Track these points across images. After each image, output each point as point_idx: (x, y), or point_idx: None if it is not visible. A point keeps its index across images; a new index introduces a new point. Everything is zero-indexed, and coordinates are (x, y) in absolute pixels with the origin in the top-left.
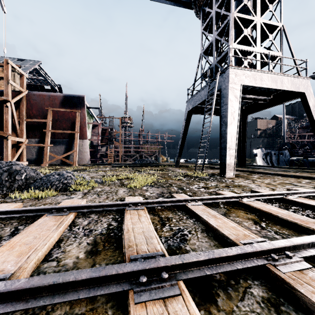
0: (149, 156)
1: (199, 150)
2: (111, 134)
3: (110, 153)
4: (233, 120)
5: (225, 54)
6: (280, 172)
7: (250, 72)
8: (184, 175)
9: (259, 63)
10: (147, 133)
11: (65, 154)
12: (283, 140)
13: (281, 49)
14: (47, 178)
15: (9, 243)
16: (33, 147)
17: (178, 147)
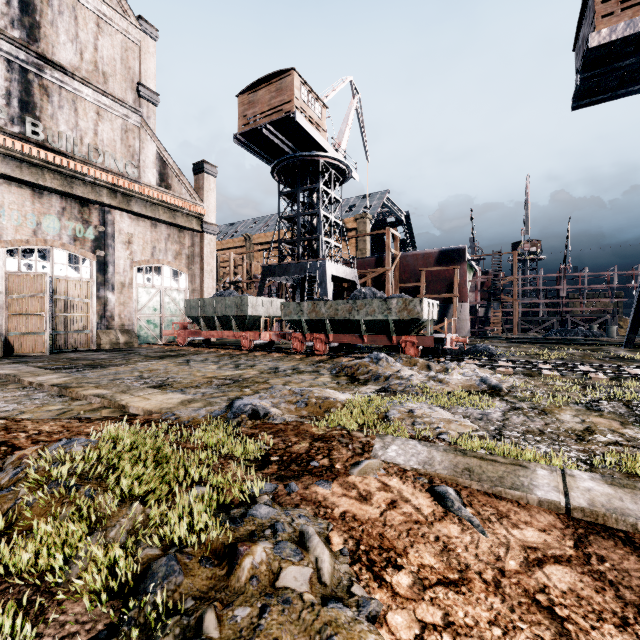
0: (586, 322)
1: None
2: (496, 284)
3: (494, 318)
4: None
5: None
6: None
7: None
8: (616, 357)
9: None
10: (579, 273)
11: (441, 324)
12: None
13: None
14: (474, 348)
15: (499, 364)
16: None
17: (631, 316)
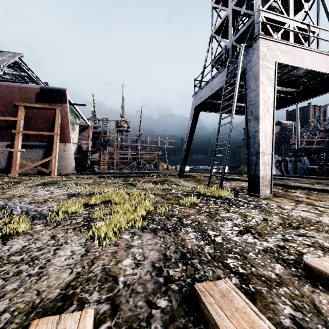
0: (148, 163)
1: (214, 156)
2: (104, 138)
3: (103, 160)
4: (267, 112)
5: (247, 29)
6: (328, 187)
7: (286, 46)
8: (196, 194)
9: (292, 40)
10: (145, 138)
11: (40, 161)
12: (297, 145)
13: (319, 24)
14: None
15: None
16: (1, 153)
17: (183, 152)
